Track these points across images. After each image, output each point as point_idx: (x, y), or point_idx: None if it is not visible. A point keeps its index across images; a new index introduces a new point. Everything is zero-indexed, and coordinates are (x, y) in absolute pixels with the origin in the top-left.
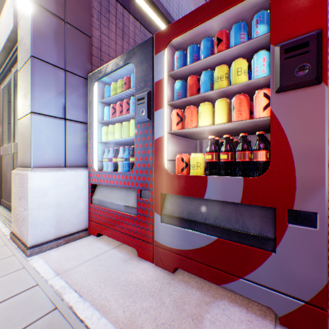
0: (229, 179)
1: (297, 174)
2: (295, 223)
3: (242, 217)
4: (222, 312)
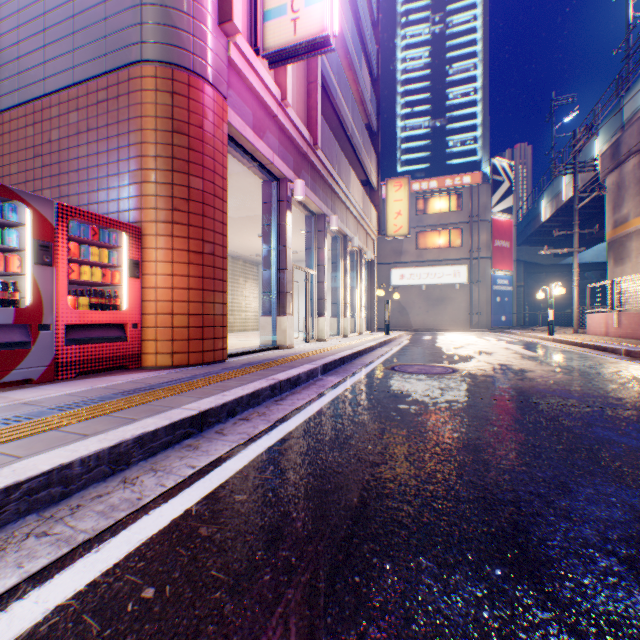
0: (5, 310)
1: (45, 307)
2: (44, 331)
3: (11, 334)
4: (7, 393)
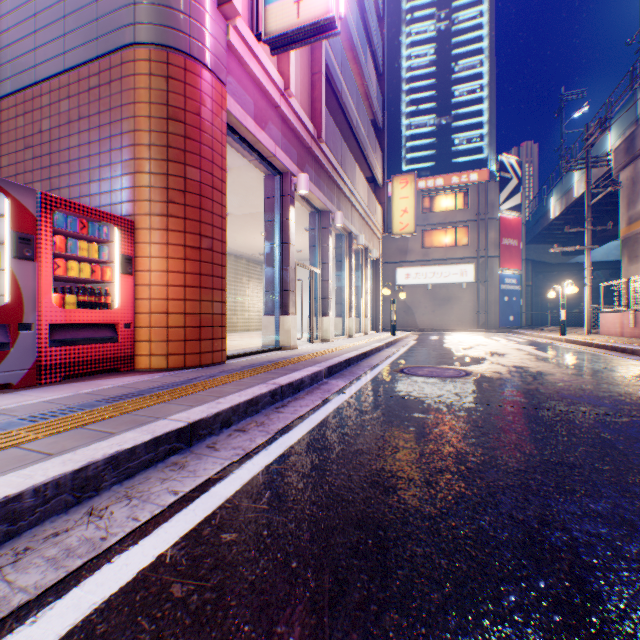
0: None
1: (26, 305)
2: (24, 331)
3: None
4: None
